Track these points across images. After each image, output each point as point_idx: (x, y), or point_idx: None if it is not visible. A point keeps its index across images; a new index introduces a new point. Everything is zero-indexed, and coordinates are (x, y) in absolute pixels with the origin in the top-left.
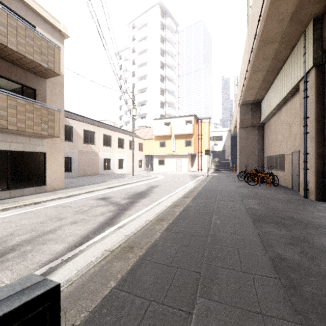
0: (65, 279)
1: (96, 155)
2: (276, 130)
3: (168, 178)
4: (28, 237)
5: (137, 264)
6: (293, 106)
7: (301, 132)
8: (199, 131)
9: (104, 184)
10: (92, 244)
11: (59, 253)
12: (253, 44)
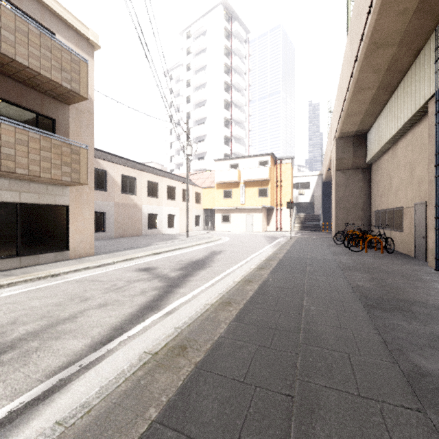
0: (80, 403)
1: (138, 209)
2: (390, 172)
3: (236, 241)
4: (37, 326)
5: (192, 378)
6: (417, 138)
7: (431, 174)
8: (278, 176)
9: (148, 249)
10: (127, 341)
11: (78, 354)
12: (359, 49)
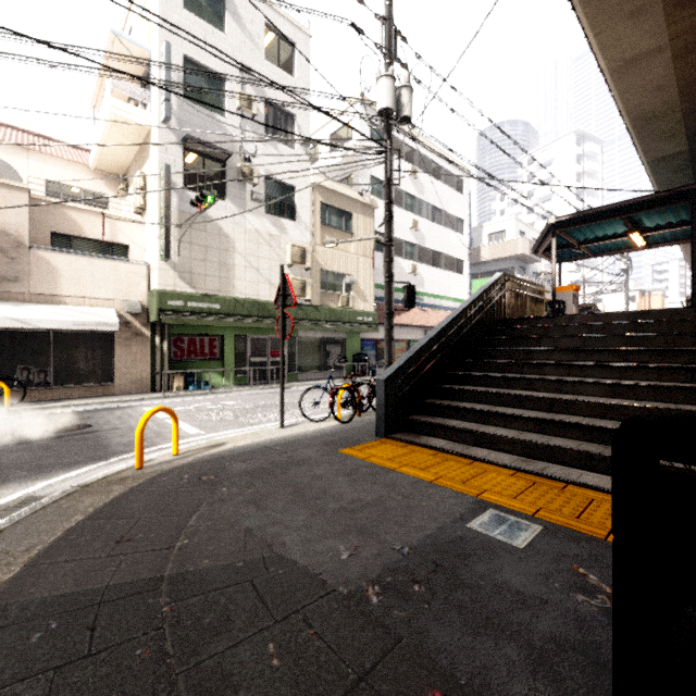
0: None
1: None
2: None
3: None
4: None
5: None
6: None
7: None
8: (646, 307)
9: None
10: None
11: None
12: None
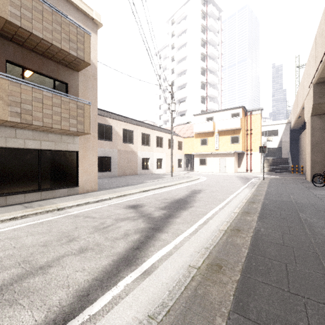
0: None
1: (135, 154)
2: None
3: (212, 180)
4: (8, 276)
5: None
6: None
7: None
8: (248, 125)
9: (140, 186)
10: None
11: None
12: None
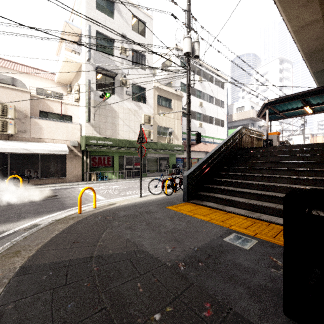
0: None
1: None
2: None
3: None
4: None
5: None
6: None
7: None
8: (314, 142)
9: None
10: None
11: None
12: None
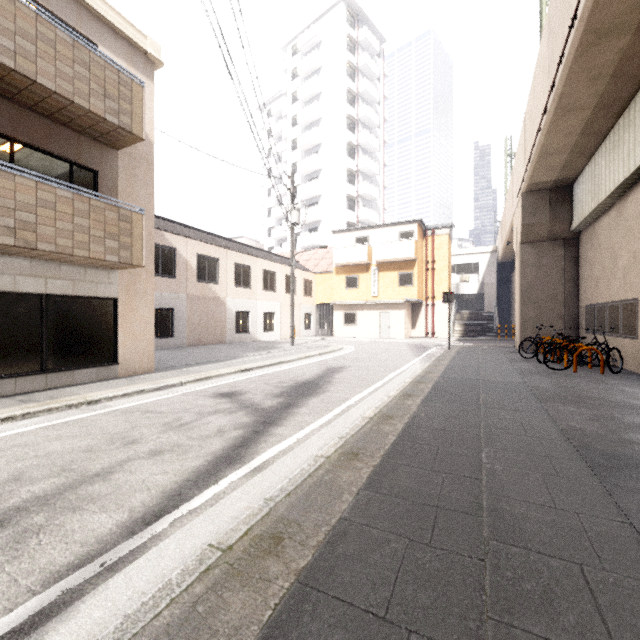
0: None
1: (221, 305)
2: (614, 244)
3: (365, 351)
4: (49, 487)
5: (289, 604)
6: None
7: None
8: (429, 254)
9: (234, 363)
10: (185, 518)
11: (103, 541)
12: (567, 43)
